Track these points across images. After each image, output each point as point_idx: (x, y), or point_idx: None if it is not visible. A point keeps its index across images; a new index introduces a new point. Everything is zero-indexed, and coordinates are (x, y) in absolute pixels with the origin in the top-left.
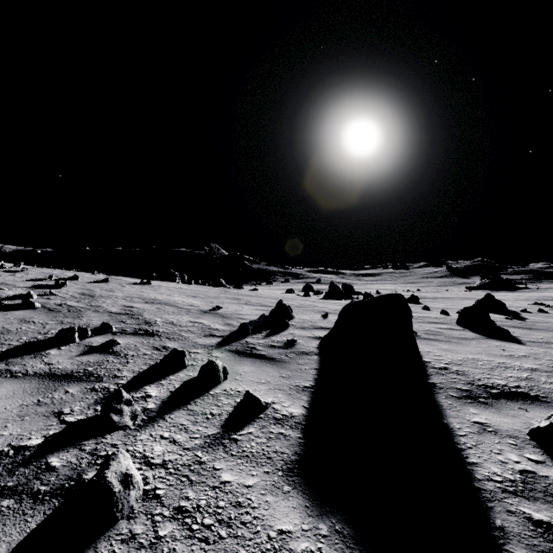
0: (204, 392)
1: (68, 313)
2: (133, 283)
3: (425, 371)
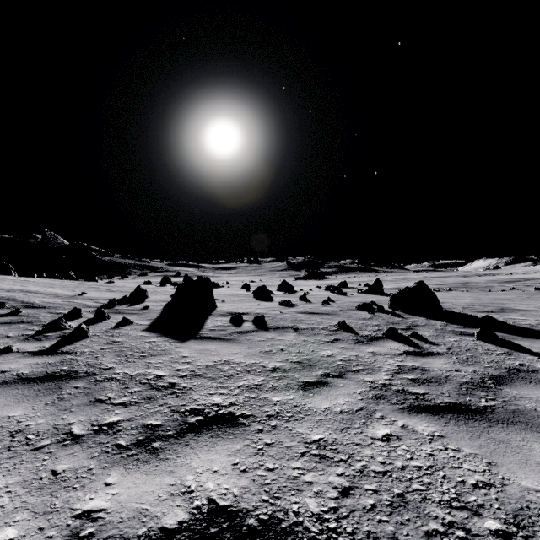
0: (100, 322)
1: None
2: None
3: (213, 311)
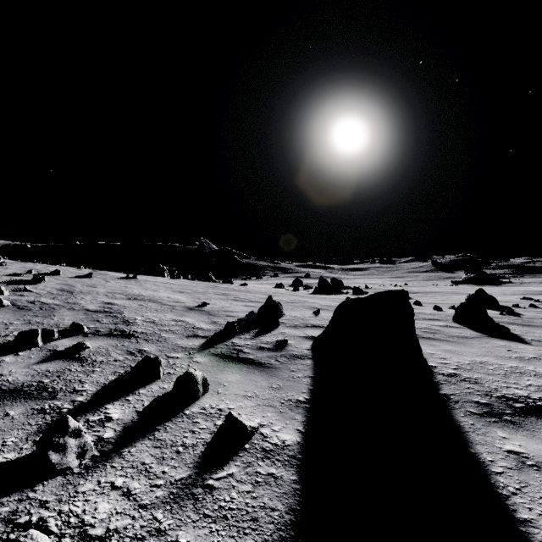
0: (178, 412)
1: (39, 311)
2: (118, 278)
3: (433, 378)
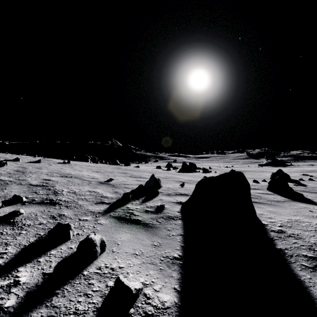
0: (77, 273)
1: None
2: (58, 163)
3: (268, 235)
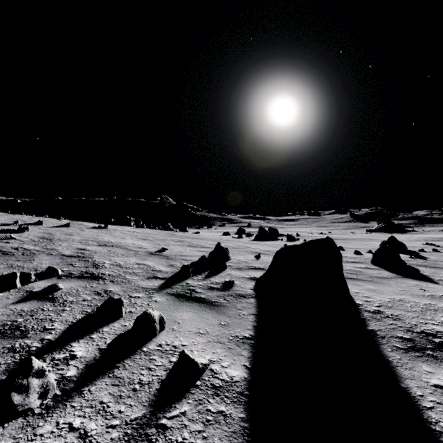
0: (136, 349)
1: (21, 256)
2: (92, 228)
3: (360, 315)
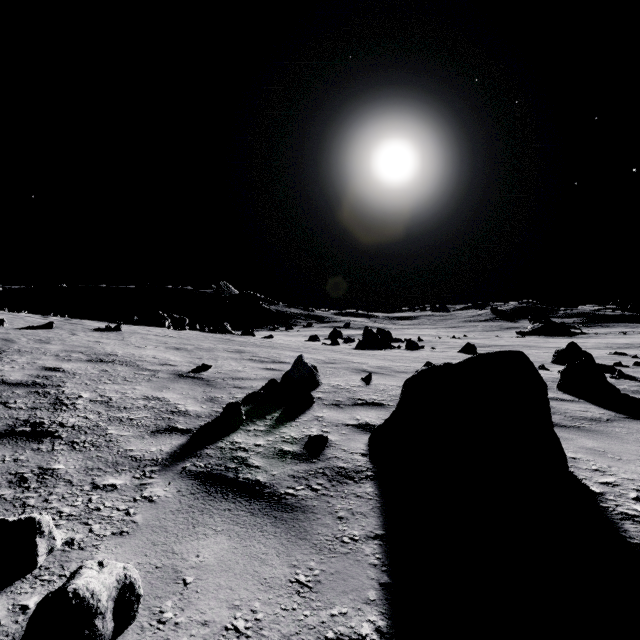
0: None
1: None
2: (94, 330)
3: (622, 532)
